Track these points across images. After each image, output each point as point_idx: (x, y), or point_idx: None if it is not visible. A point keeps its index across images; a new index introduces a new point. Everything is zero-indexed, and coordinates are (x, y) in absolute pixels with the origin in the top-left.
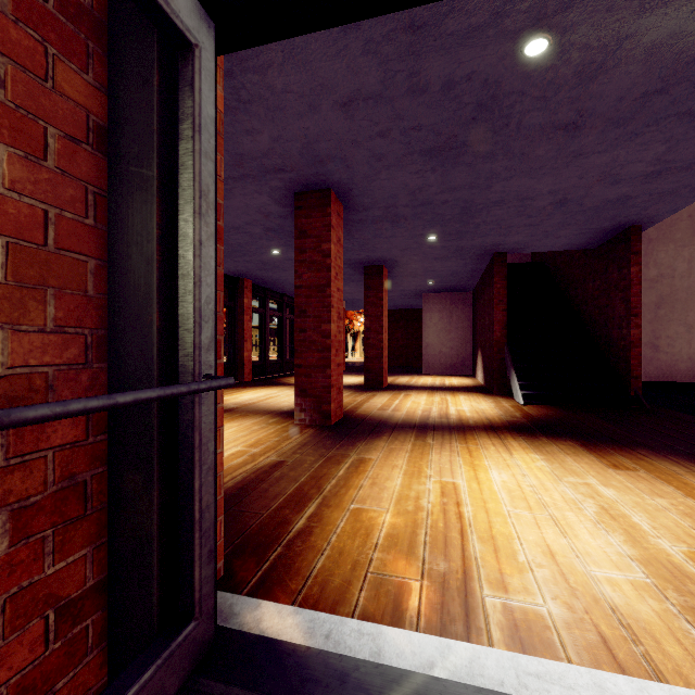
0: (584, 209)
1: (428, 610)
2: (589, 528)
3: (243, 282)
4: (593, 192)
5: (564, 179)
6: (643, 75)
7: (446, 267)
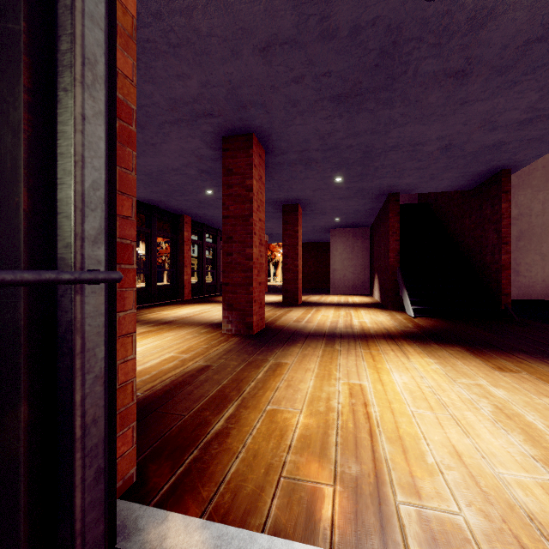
0: (465, 153)
1: (342, 521)
2: (488, 427)
3: (184, 218)
4: (474, 138)
5: (450, 126)
6: (527, 22)
7: (350, 206)
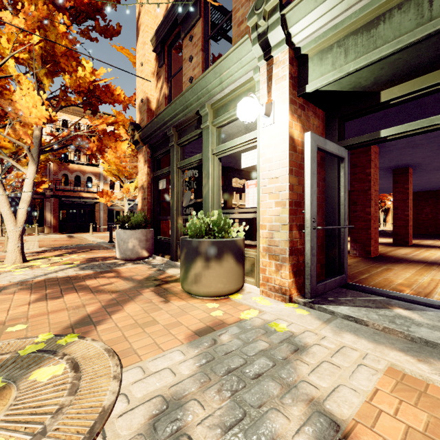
0: None
1: (411, 294)
2: None
3: None
4: None
5: None
6: None
7: None
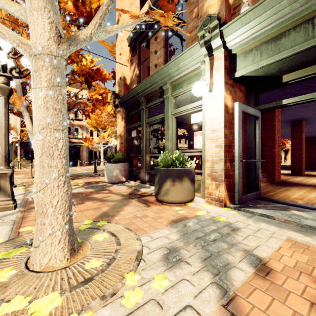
0: None
1: (302, 203)
2: None
3: None
4: None
5: None
6: None
7: None
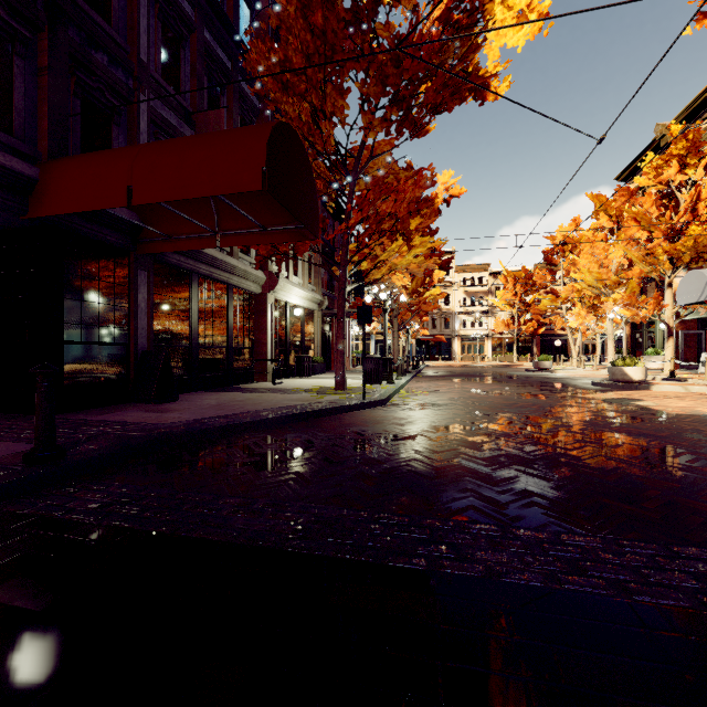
0: None
1: None
2: None
3: None
4: None
5: None
6: None
7: None
